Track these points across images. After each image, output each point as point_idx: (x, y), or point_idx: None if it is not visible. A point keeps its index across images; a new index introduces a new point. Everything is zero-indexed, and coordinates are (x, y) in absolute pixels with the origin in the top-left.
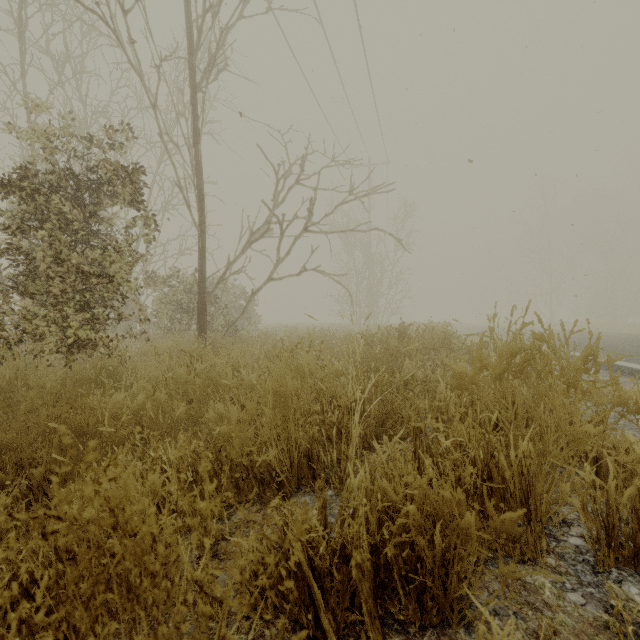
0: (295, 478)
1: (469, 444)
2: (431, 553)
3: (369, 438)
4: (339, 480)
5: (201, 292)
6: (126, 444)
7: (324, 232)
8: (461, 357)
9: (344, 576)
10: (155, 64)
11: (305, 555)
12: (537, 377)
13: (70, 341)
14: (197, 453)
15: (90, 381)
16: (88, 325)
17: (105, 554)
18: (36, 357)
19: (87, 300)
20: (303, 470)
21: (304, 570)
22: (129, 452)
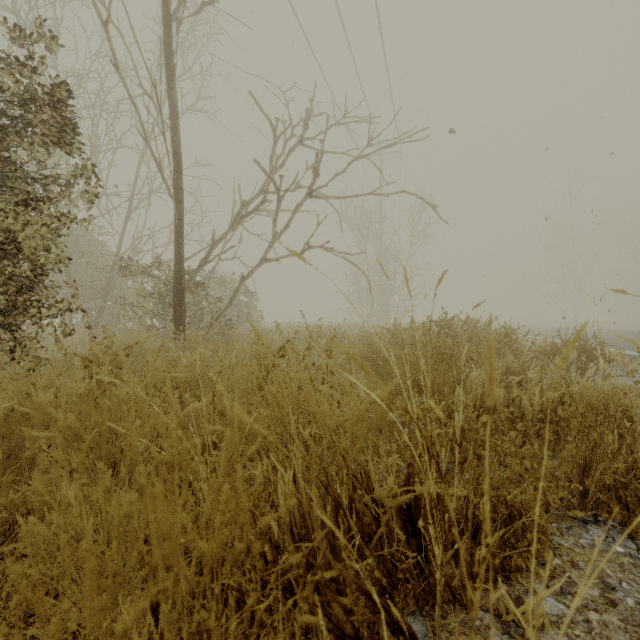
0: None
1: None
2: None
3: (450, 577)
4: None
5: (177, 277)
6: None
7: (334, 197)
8: None
9: None
10: None
11: None
12: None
13: None
14: None
15: None
16: None
17: None
18: None
19: (4, 282)
20: None
21: None
22: None
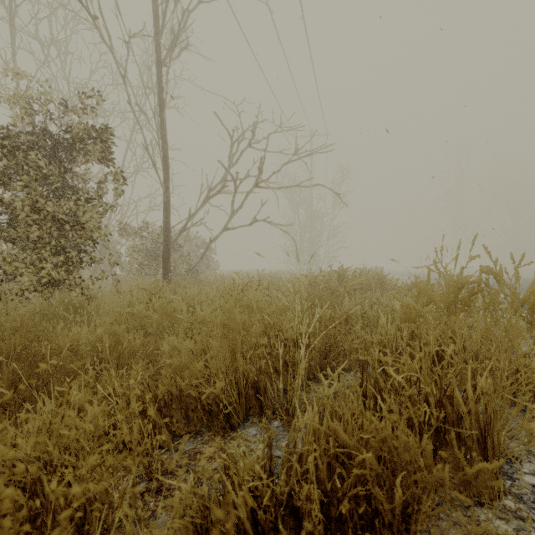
0: (243, 409)
1: (422, 379)
2: (390, 506)
3: (313, 369)
4: (285, 412)
5: (166, 240)
6: (20, 386)
7: (272, 187)
8: (405, 291)
9: (291, 531)
10: (124, 40)
11: (247, 507)
12: (484, 310)
13: (45, 281)
14: (147, 385)
15: (57, 316)
16: (63, 267)
17: (36, 496)
18: (17, 295)
19: (64, 246)
20: (251, 401)
21: (245, 527)
22: (82, 383)
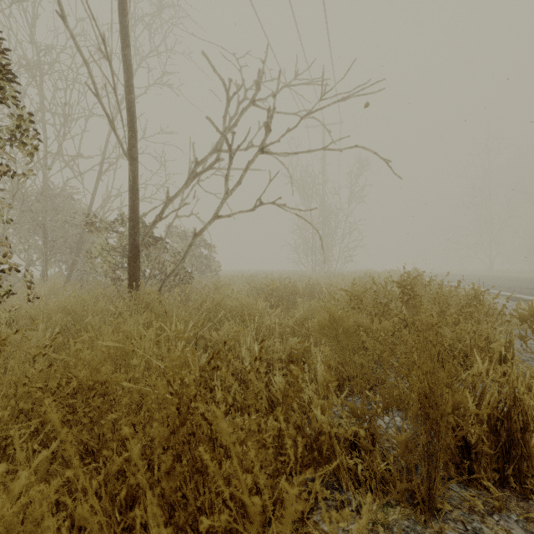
0: None
1: None
2: None
3: None
4: None
5: (131, 234)
6: None
7: (286, 153)
8: None
9: None
10: None
11: None
12: None
13: None
14: None
15: None
16: None
17: None
18: None
19: None
20: None
21: None
22: None
